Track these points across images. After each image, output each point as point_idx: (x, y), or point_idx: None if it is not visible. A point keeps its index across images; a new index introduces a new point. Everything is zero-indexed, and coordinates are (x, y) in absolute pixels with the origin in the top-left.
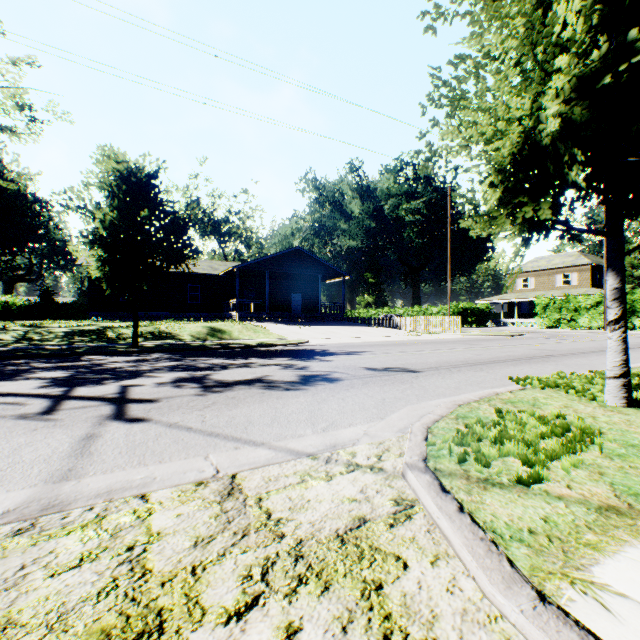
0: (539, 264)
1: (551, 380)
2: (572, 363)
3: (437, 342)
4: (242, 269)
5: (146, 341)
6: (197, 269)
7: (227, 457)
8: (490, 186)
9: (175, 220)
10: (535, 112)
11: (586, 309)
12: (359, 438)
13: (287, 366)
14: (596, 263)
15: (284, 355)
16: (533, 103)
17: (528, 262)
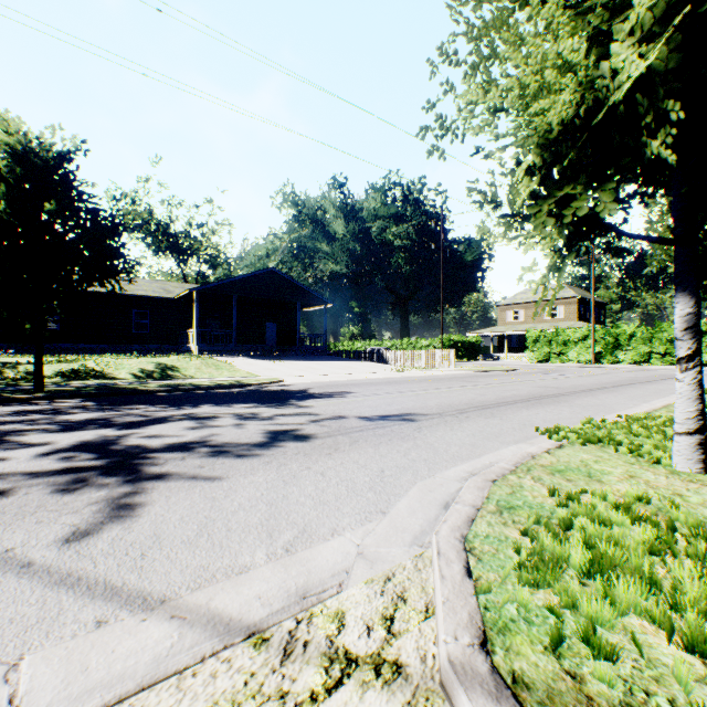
0: (528, 296)
1: (587, 431)
2: (586, 404)
3: (432, 379)
4: (203, 292)
5: (65, 382)
6: (145, 291)
7: (63, 663)
8: (524, 173)
9: (99, 220)
10: (595, 62)
11: (574, 343)
12: (349, 567)
13: (249, 417)
14: (582, 296)
15: (249, 399)
16: (585, 57)
17: (518, 294)
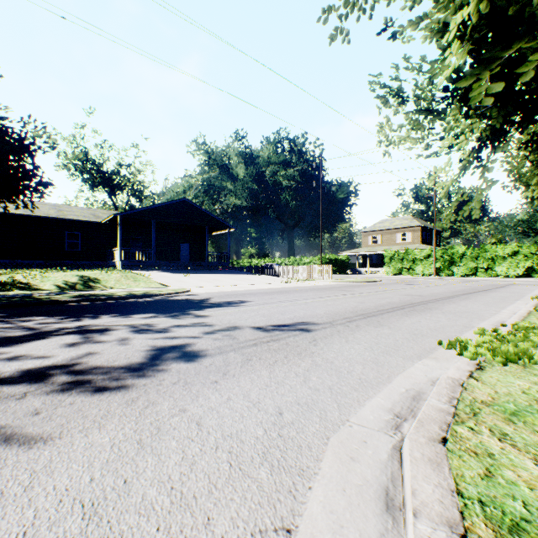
0: (385, 225)
1: (495, 346)
2: (454, 310)
3: (316, 289)
4: (126, 217)
5: None
6: (77, 216)
7: None
8: (451, 41)
9: (7, 139)
10: None
11: (420, 260)
12: None
13: (142, 329)
14: (424, 225)
15: (151, 309)
16: None
17: (377, 223)
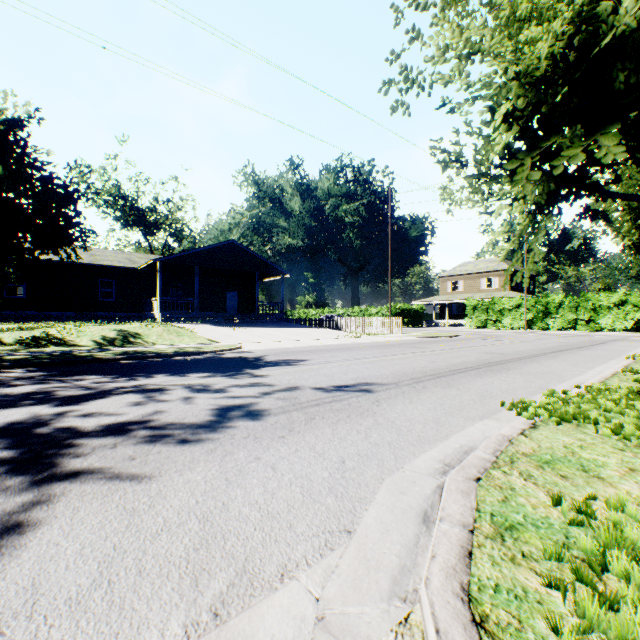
0: (467, 268)
1: (556, 407)
2: (534, 371)
3: (383, 345)
4: (166, 263)
5: (24, 349)
6: (111, 261)
7: None
8: (500, 124)
9: (52, 187)
10: None
11: (509, 310)
12: None
13: (201, 388)
14: (514, 269)
15: (204, 368)
16: None
17: (457, 266)
